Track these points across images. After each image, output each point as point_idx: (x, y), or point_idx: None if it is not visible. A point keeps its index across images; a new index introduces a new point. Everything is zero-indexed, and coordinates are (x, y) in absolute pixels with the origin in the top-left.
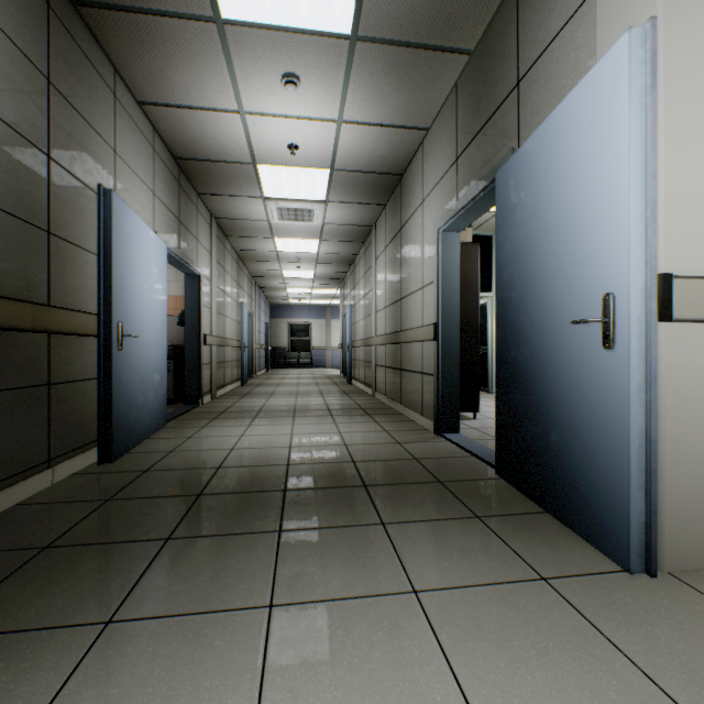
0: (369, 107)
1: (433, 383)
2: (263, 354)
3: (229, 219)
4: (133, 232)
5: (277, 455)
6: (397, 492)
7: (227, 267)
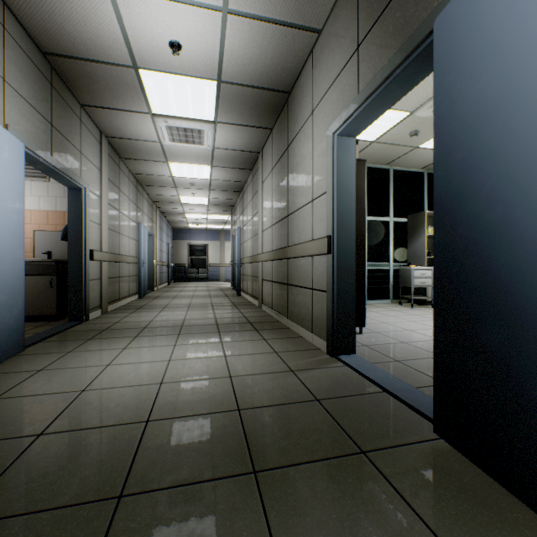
0: None
1: (327, 300)
2: (165, 270)
3: (120, 138)
4: None
5: (138, 402)
6: (307, 488)
7: (122, 188)
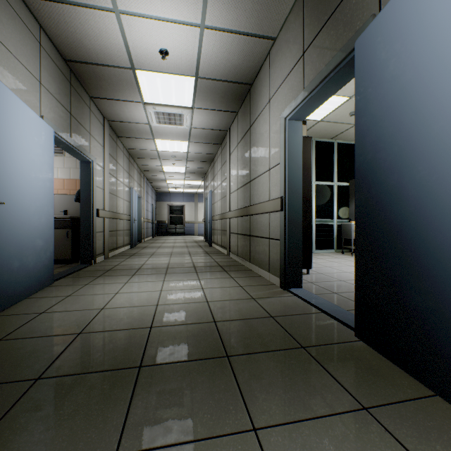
0: (227, 11)
1: (280, 246)
2: (150, 226)
3: (118, 122)
4: (3, 104)
5: (143, 316)
6: (263, 365)
7: (119, 160)
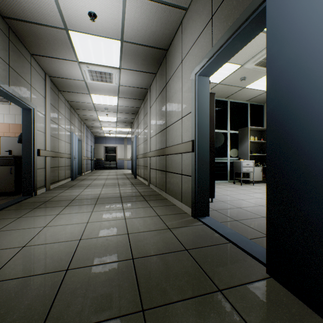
0: None
1: (191, 181)
2: (89, 162)
3: (58, 78)
4: None
5: (62, 254)
6: None
7: (60, 110)
